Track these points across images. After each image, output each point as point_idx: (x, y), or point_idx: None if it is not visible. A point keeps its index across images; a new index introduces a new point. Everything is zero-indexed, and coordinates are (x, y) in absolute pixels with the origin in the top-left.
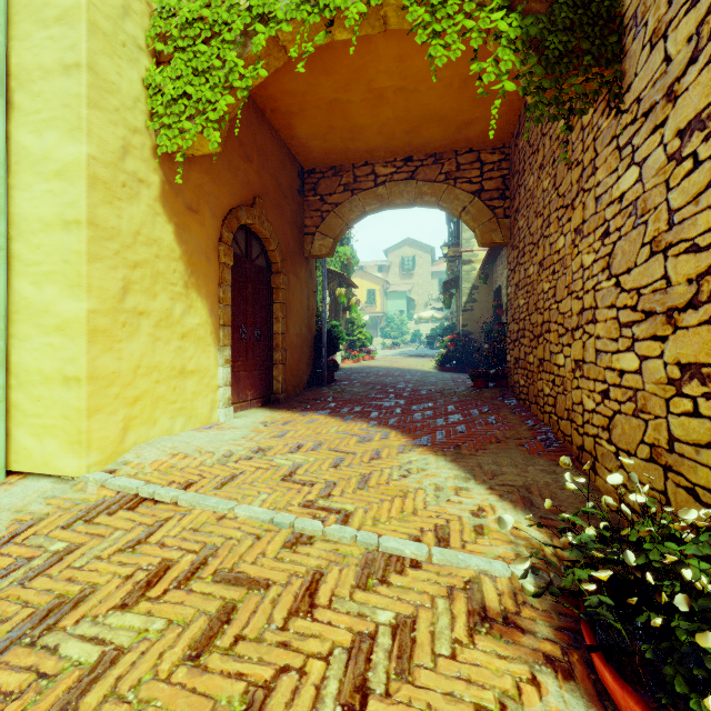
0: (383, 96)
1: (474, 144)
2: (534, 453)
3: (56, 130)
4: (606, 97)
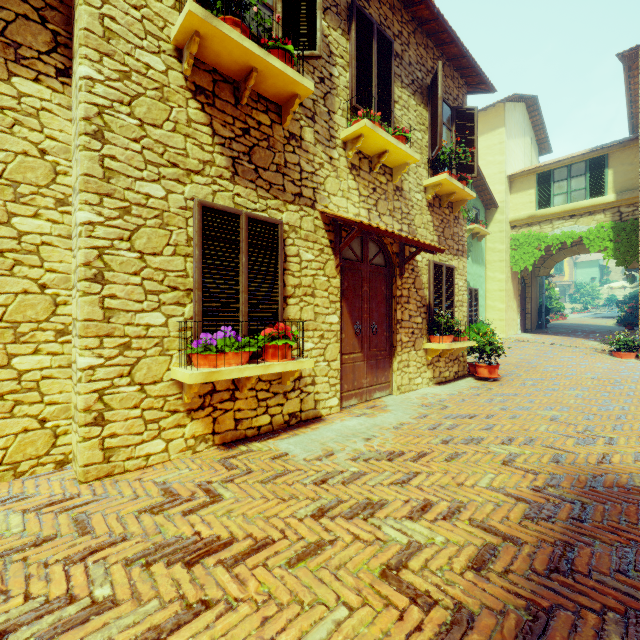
0: None
1: None
2: None
3: (497, 272)
4: None
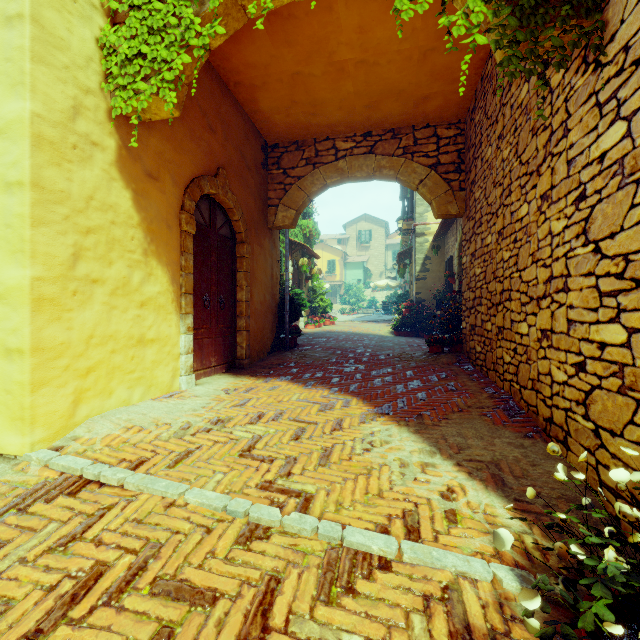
0: (344, 69)
1: (431, 120)
2: (499, 424)
3: None
4: (581, 53)
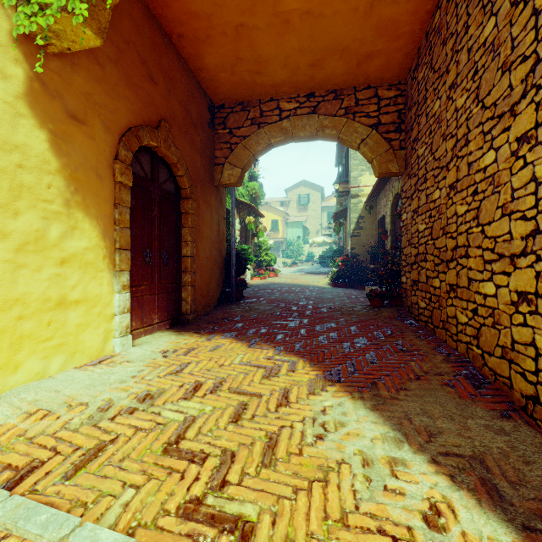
0: (289, 21)
1: (372, 81)
2: (466, 398)
3: None
4: None
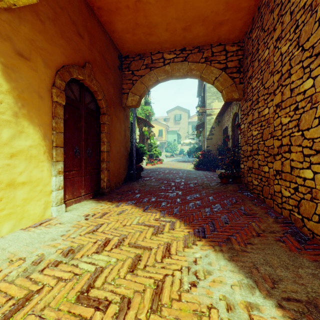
0: None
1: (222, 40)
2: (294, 251)
3: None
4: None
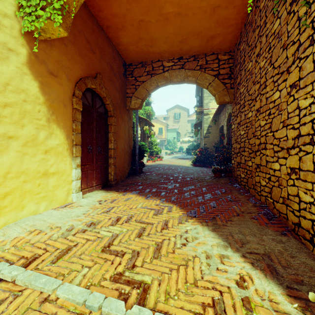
0: (168, 18)
1: (215, 50)
2: (263, 225)
3: None
4: None
